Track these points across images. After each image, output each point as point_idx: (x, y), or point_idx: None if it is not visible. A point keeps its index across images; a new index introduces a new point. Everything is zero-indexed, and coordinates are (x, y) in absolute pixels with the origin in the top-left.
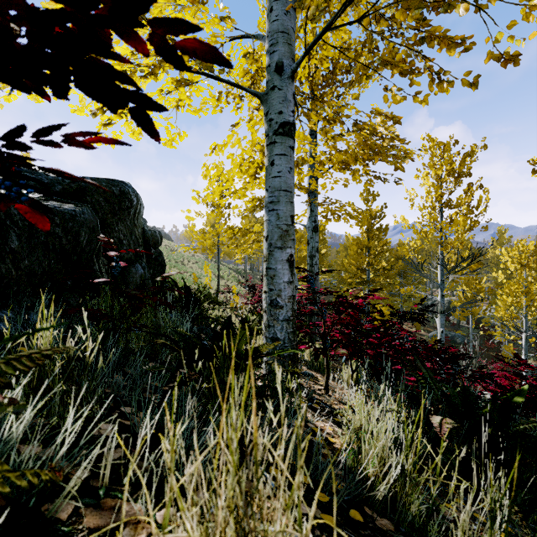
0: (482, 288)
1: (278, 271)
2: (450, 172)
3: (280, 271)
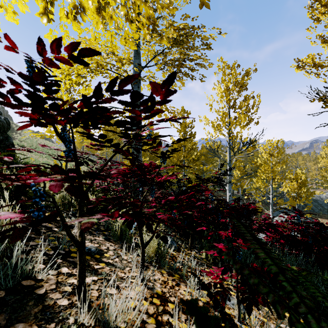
0: (255, 163)
1: None
2: (235, 83)
3: None
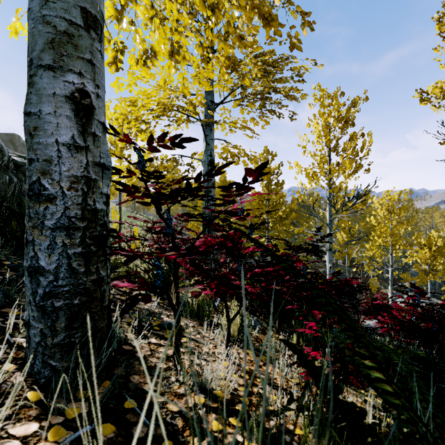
0: (366, 225)
1: (43, 118)
2: (338, 118)
3: (49, 118)
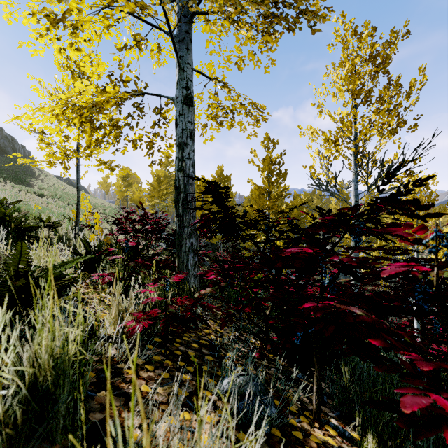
0: None
1: None
2: (370, 57)
3: None
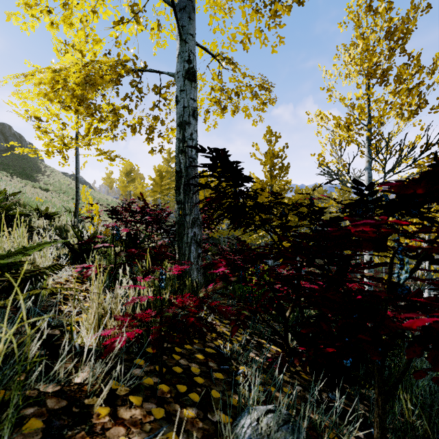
0: None
1: None
2: (388, 32)
3: None
